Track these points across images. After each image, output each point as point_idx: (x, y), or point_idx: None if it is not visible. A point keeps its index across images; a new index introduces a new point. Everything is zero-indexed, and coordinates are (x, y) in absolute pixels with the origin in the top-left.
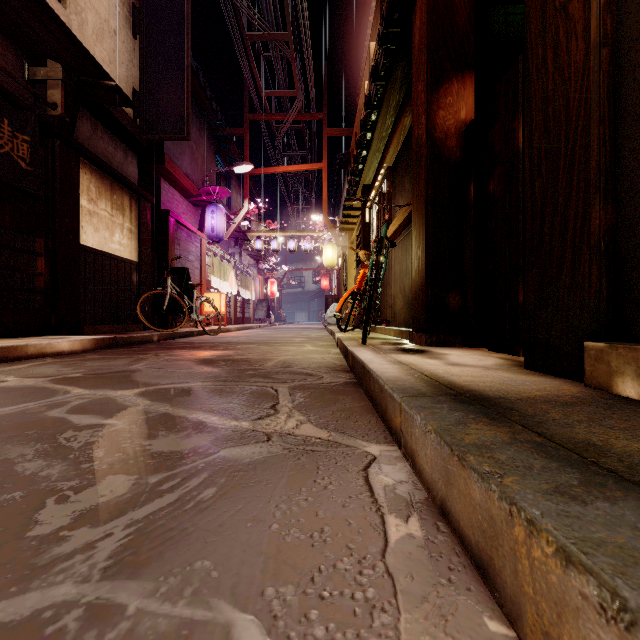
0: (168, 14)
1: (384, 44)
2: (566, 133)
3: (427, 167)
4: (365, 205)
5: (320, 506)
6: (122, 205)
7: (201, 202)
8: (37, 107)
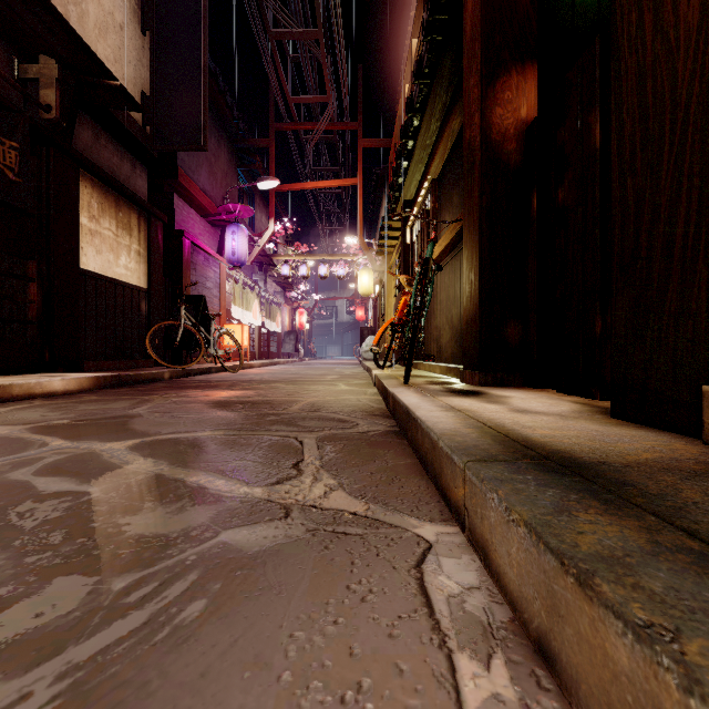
0: (182, 7)
1: (429, 34)
2: (672, 116)
3: (481, 175)
4: (406, 224)
5: (356, 635)
6: (129, 224)
7: (220, 222)
8: (27, 109)
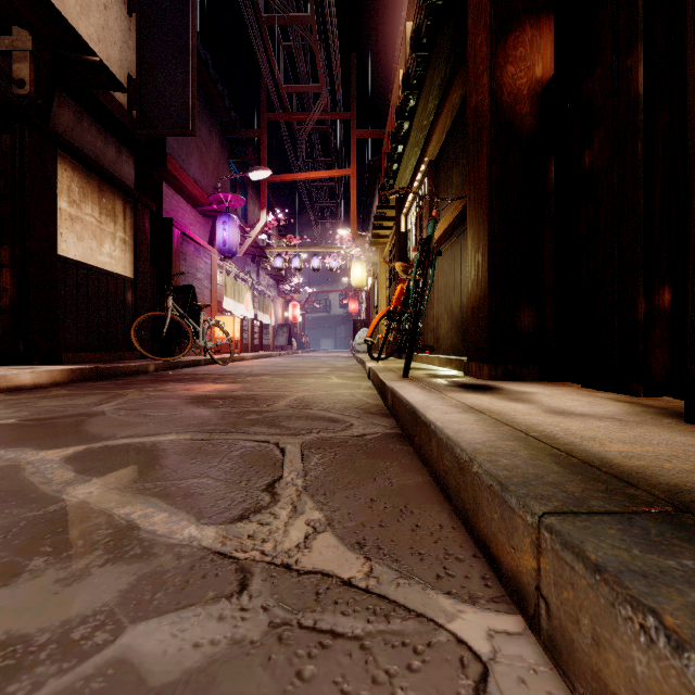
0: None
1: None
2: None
3: (491, 141)
4: (400, 212)
5: None
6: (113, 210)
7: (211, 212)
8: None
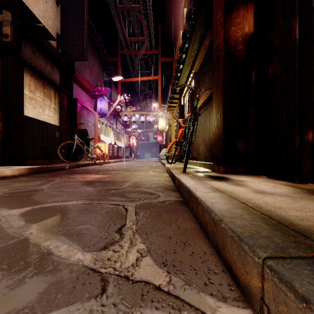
0: None
1: None
2: None
3: (224, 62)
4: (181, 95)
5: None
6: (50, 95)
7: (95, 95)
8: None
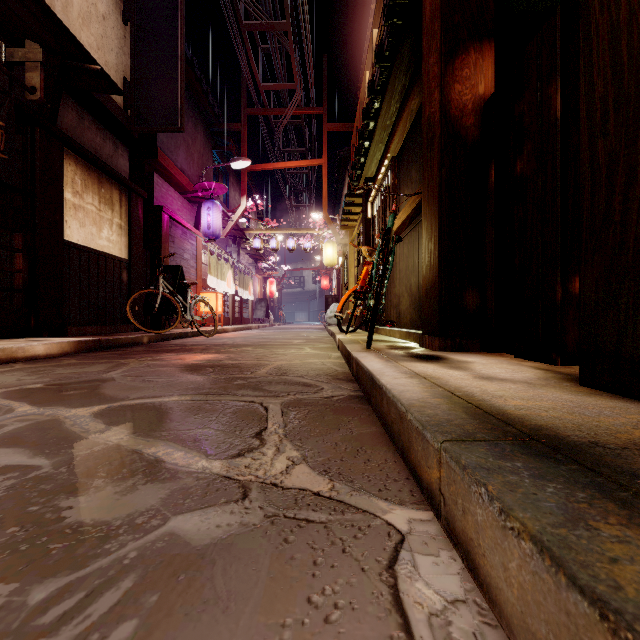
0: None
1: (390, 18)
2: None
3: (441, 148)
4: (367, 200)
5: None
6: (111, 199)
7: (197, 198)
8: (13, 90)
